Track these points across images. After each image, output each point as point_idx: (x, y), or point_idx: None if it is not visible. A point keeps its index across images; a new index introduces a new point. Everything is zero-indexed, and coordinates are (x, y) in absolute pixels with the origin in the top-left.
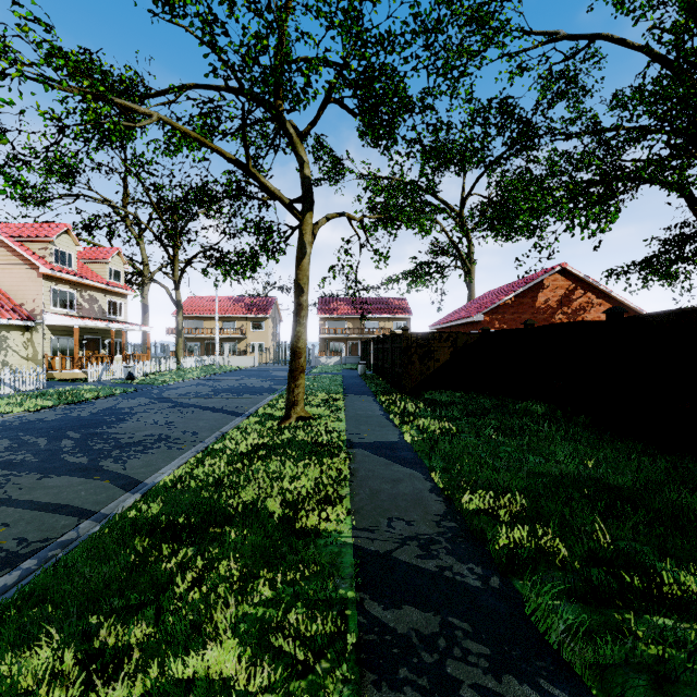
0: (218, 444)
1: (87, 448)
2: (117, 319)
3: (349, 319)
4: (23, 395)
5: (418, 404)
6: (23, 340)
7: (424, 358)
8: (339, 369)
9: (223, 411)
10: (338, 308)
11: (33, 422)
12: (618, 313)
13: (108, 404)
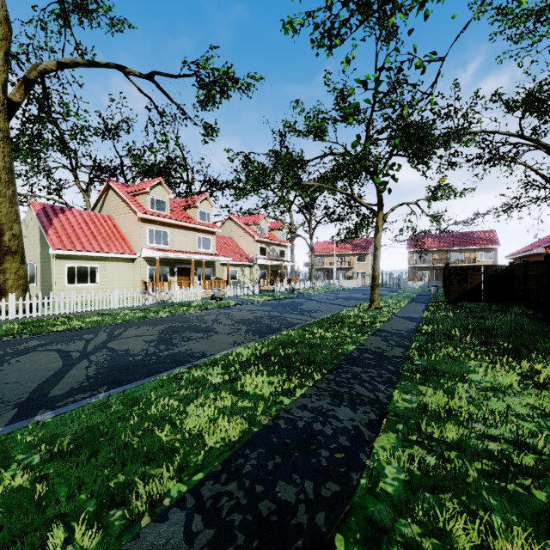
0: (340, 313)
1: (296, 310)
2: (283, 259)
3: (434, 252)
4: (259, 295)
5: (448, 307)
6: (249, 271)
7: (461, 282)
8: (419, 290)
9: (341, 305)
10: (425, 243)
11: (271, 303)
12: (548, 257)
13: (291, 300)
